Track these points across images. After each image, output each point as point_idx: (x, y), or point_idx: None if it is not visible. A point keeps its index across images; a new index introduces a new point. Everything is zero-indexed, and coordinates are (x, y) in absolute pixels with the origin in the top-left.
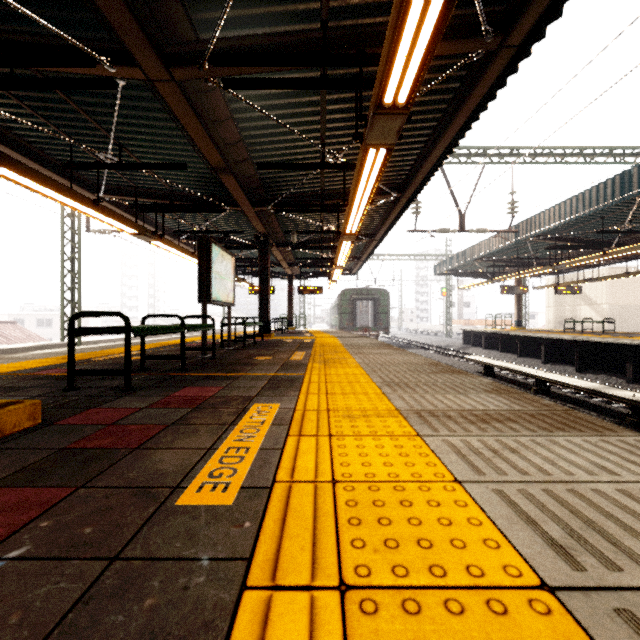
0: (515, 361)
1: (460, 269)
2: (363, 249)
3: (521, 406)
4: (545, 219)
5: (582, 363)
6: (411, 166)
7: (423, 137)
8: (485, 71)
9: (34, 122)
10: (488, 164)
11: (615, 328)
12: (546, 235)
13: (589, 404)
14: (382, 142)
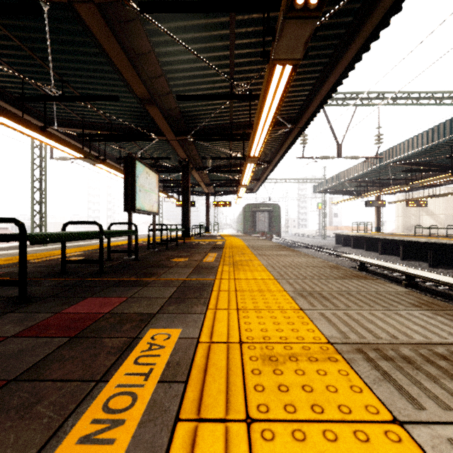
0: (378, 258)
1: (333, 188)
2: (261, 173)
3: None
4: (405, 148)
5: (434, 260)
6: (303, 101)
7: (316, 73)
8: None
9: None
10: (359, 105)
11: (449, 232)
12: (403, 161)
13: None
14: (289, 56)
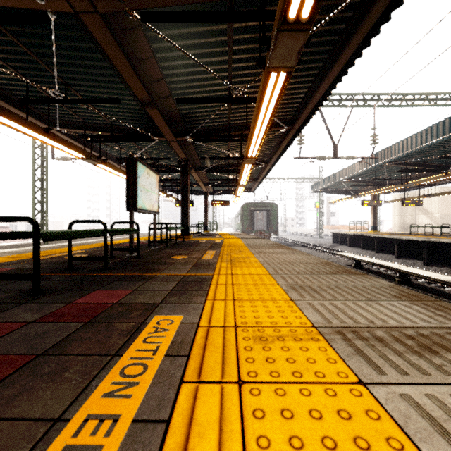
0: (374, 256)
1: (330, 188)
2: (259, 173)
3: (450, 320)
4: (399, 148)
5: (428, 258)
6: (299, 103)
7: (311, 77)
8: (372, 6)
9: None
10: (355, 107)
11: (445, 231)
12: (398, 161)
13: (446, 293)
14: (283, 64)
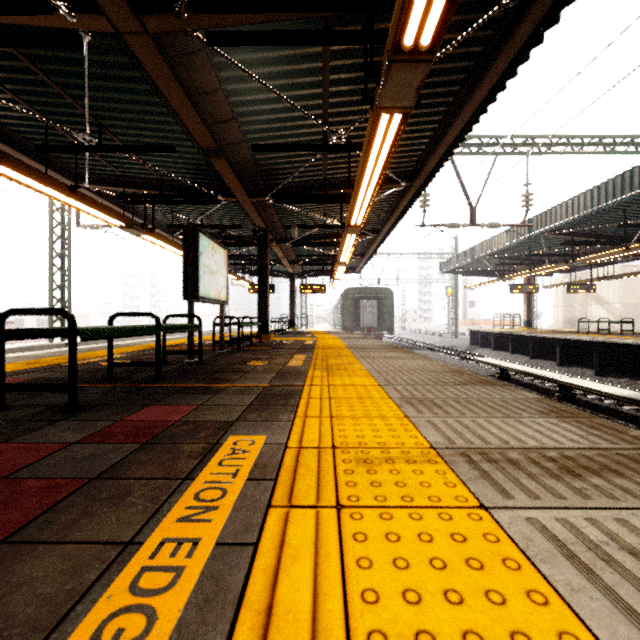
0: (527, 363)
1: (467, 267)
2: (367, 246)
3: (606, 440)
4: (562, 212)
5: (602, 366)
6: (422, 151)
7: (437, 116)
8: (518, 24)
9: (3, 98)
10: (501, 154)
11: (628, 328)
12: (561, 230)
13: (623, 413)
14: (397, 104)
